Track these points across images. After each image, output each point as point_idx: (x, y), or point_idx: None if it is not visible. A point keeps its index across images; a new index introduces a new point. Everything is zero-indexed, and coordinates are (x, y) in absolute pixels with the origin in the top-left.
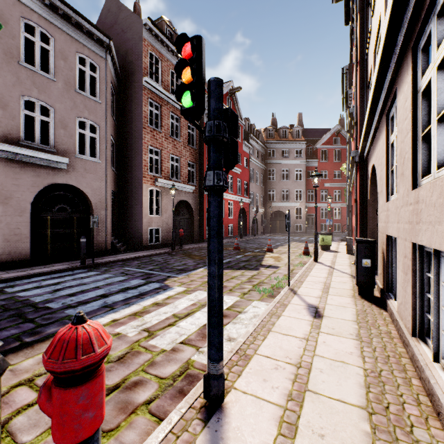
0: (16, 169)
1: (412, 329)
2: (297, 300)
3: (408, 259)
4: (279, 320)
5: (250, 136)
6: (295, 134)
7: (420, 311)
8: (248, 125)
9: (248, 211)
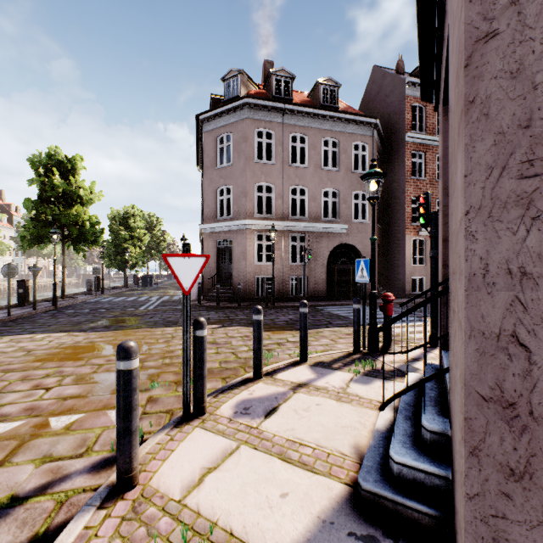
0: (319, 238)
1: None
2: None
3: None
4: None
5: None
6: None
7: None
8: None
9: None
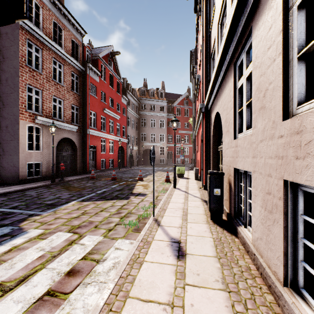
0: None
1: (283, 278)
2: (161, 233)
3: (276, 197)
4: (140, 271)
5: (127, 92)
6: (159, 95)
7: (292, 257)
8: (126, 84)
9: (125, 149)
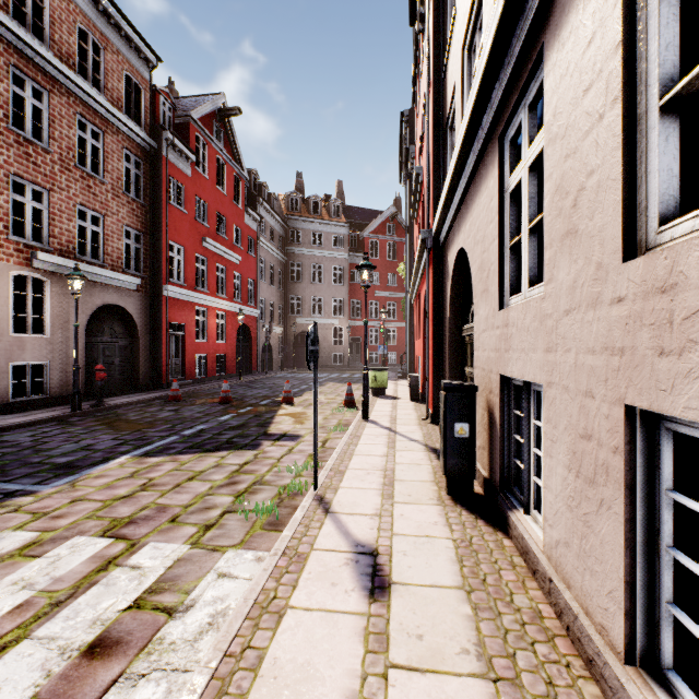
0: None
1: (625, 645)
2: (332, 532)
3: (607, 447)
4: (278, 634)
5: (259, 201)
6: (332, 211)
7: (645, 593)
8: (256, 183)
9: (254, 331)
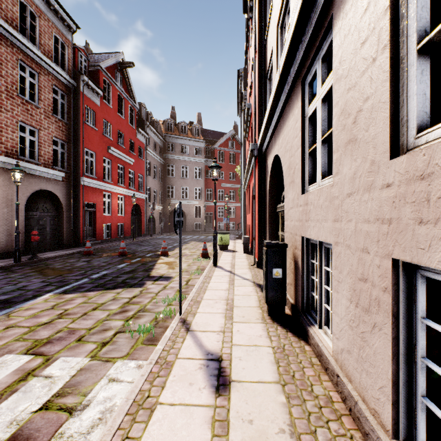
0: None
1: (392, 425)
2: (191, 345)
3: (378, 287)
4: (149, 426)
5: (146, 124)
6: (194, 132)
7: (406, 389)
8: (144, 112)
9: (143, 209)
